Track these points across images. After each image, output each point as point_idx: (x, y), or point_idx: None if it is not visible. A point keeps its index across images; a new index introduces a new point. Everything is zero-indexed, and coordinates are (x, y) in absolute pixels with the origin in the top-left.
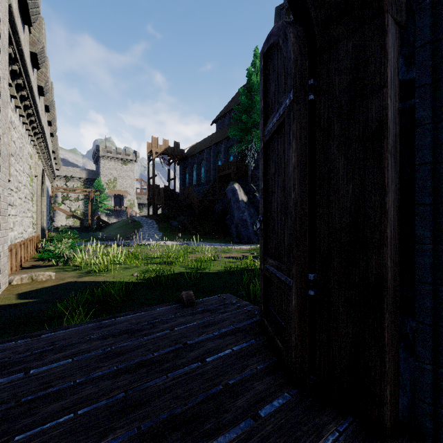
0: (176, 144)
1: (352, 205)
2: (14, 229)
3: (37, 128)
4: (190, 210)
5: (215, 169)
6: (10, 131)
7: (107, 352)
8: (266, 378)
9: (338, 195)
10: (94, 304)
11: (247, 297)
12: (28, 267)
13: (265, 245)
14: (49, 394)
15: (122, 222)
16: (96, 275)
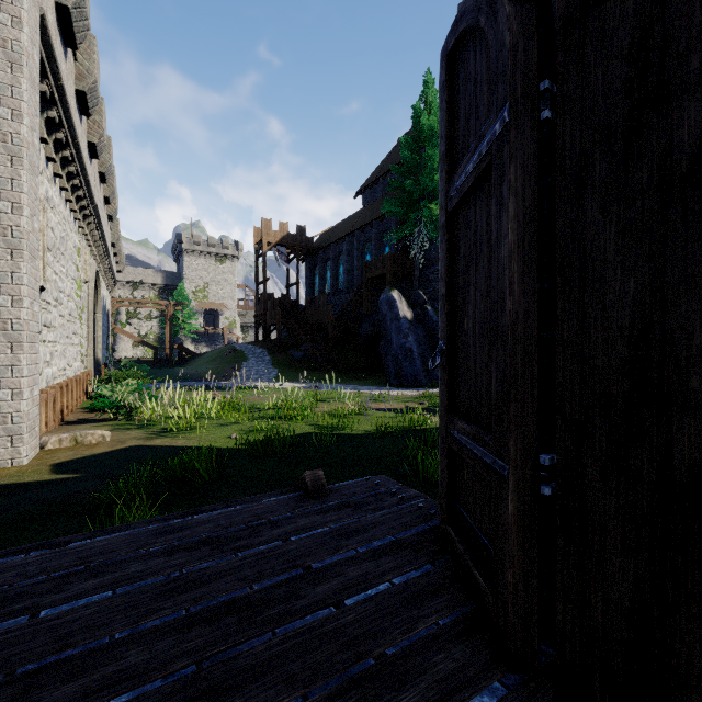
0: (300, 229)
1: (635, 321)
2: (53, 363)
3: (87, 208)
4: (322, 333)
5: (361, 267)
6: (45, 213)
7: (173, 580)
8: (457, 647)
9: (602, 302)
10: (167, 484)
11: (414, 478)
12: (72, 422)
13: (450, 395)
14: (65, 661)
15: (217, 352)
16: (173, 435)
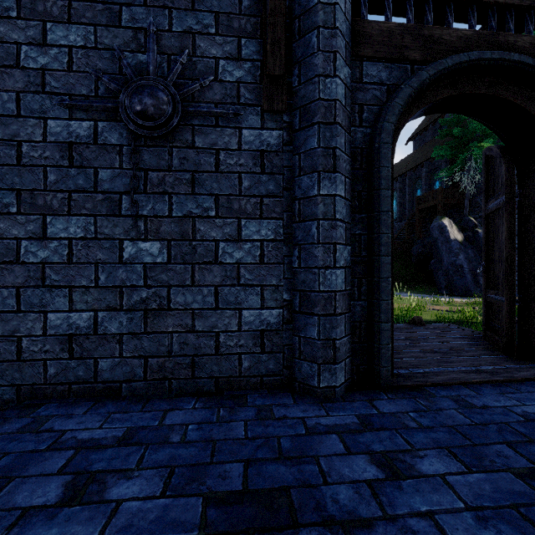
0: None
1: None
2: None
3: None
4: None
5: (412, 200)
6: None
7: None
8: (487, 351)
9: (533, 252)
10: None
11: None
12: None
13: (487, 282)
14: None
15: None
16: None
